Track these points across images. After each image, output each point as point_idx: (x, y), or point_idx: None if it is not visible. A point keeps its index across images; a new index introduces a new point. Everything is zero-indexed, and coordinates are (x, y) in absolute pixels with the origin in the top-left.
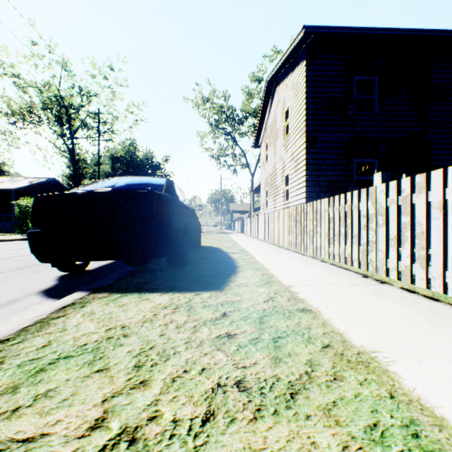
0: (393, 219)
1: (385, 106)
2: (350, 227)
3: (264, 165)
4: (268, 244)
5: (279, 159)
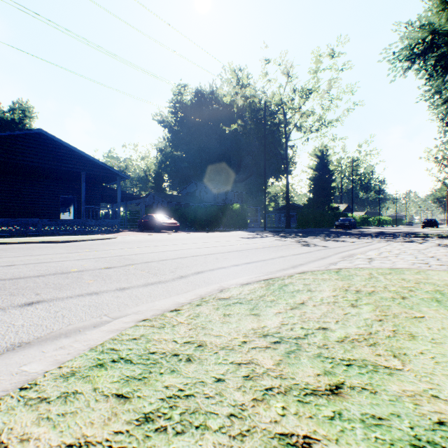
0: None
1: None
2: None
3: None
4: None
5: None
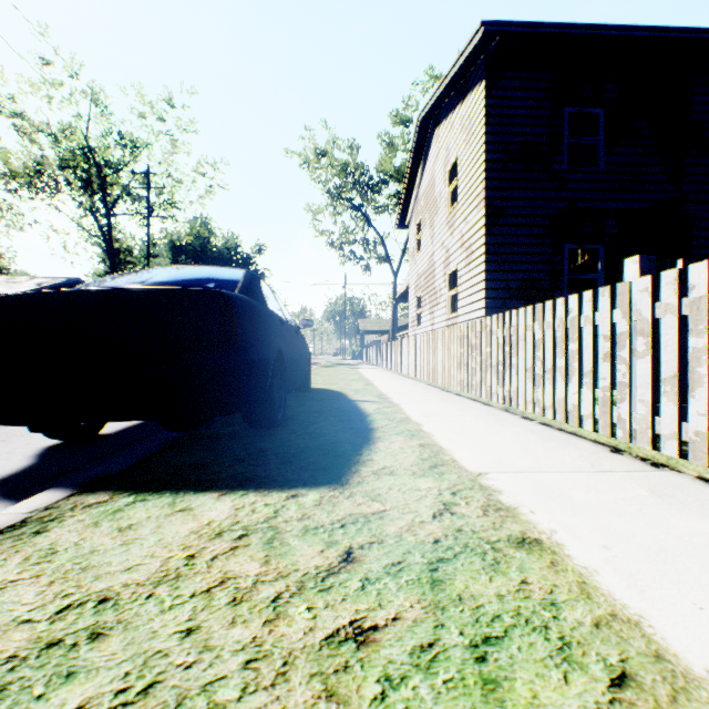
0: (668, 342)
1: (616, 157)
2: (577, 356)
3: (415, 257)
4: (424, 384)
5: (439, 247)
